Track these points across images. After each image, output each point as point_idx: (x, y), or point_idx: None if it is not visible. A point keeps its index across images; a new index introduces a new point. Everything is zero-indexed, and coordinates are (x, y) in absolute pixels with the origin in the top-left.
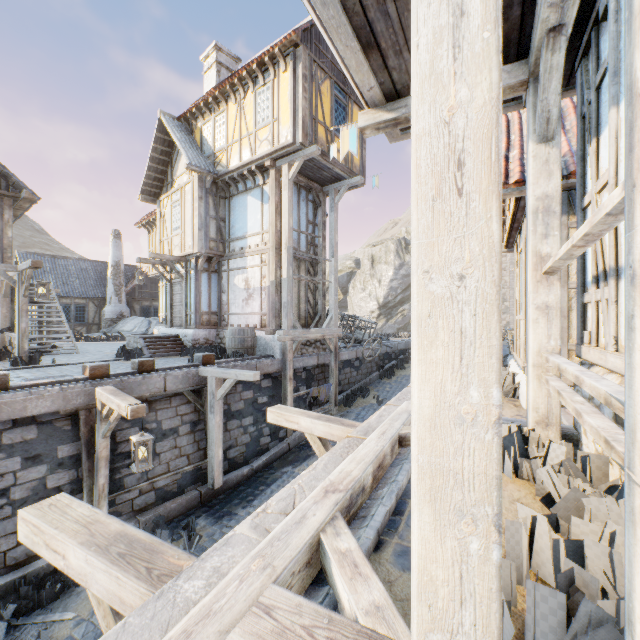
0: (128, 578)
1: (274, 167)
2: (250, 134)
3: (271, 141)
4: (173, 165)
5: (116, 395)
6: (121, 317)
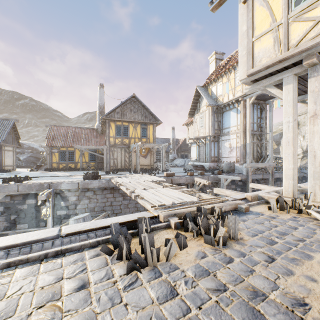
0: (239, 193)
1: (242, 100)
2: (232, 89)
3: (241, 91)
4: (199, 103)
5: (201, 179)
6: (174, 158)
